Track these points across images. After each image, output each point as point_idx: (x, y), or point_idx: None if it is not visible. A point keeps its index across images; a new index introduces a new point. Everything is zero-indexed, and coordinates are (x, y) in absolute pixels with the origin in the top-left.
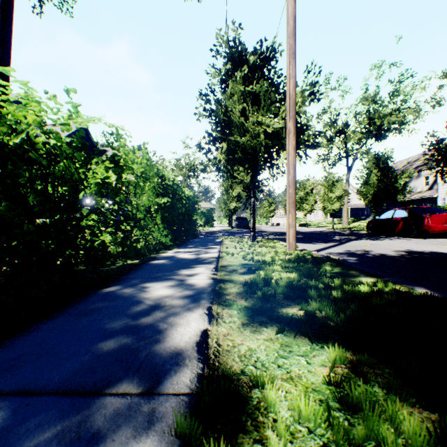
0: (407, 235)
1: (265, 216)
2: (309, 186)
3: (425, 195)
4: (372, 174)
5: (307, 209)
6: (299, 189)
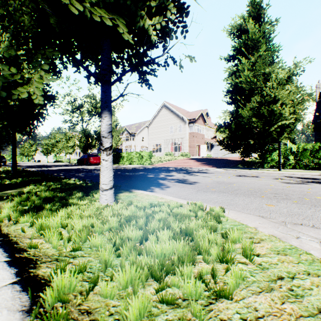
0: (87, 165)
1: (27, 155)
2: (58, 137)
3: (119, 147)
4: (83, 138)
5: (57, 152)
6: (52, 138)
